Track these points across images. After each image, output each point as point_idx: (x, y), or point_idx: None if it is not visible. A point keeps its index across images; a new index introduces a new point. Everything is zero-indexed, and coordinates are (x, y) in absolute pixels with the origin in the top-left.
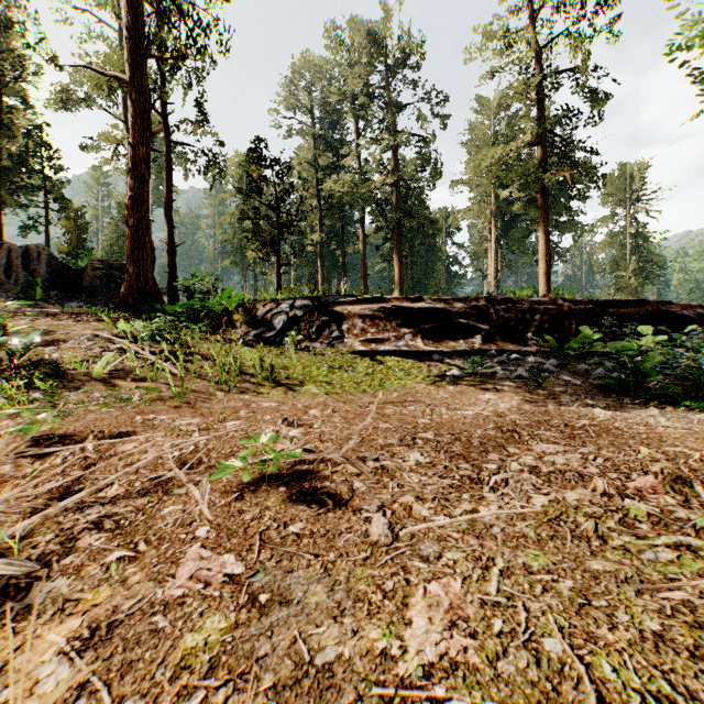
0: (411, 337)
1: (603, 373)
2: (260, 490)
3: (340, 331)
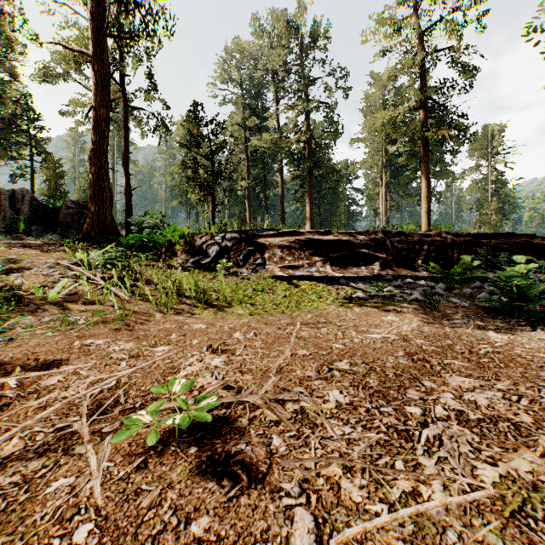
0: (322, 264)
1: (487, 296)
2: (167, 451)
3: (263, 259)
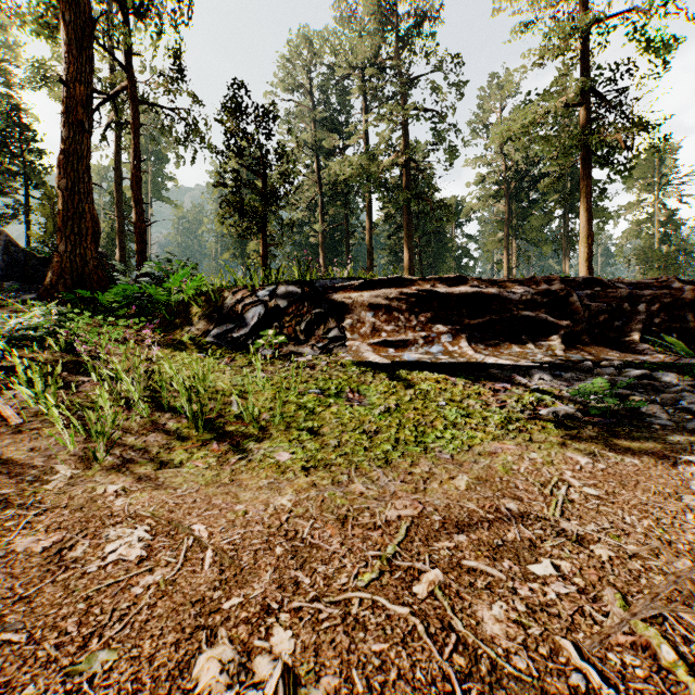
0: (451, 338)
1: None
2: None
3: (340, 329)
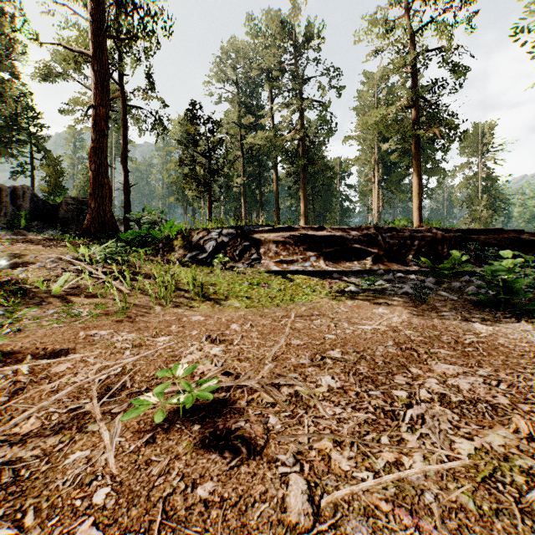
0: (315, 259)
1: (474, 290)
2: (173, 429)
3: (258, 254)
